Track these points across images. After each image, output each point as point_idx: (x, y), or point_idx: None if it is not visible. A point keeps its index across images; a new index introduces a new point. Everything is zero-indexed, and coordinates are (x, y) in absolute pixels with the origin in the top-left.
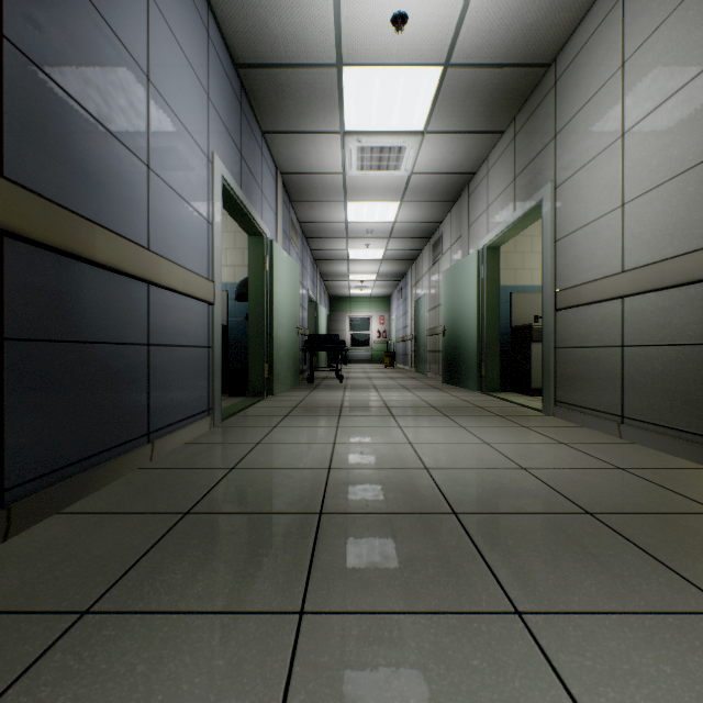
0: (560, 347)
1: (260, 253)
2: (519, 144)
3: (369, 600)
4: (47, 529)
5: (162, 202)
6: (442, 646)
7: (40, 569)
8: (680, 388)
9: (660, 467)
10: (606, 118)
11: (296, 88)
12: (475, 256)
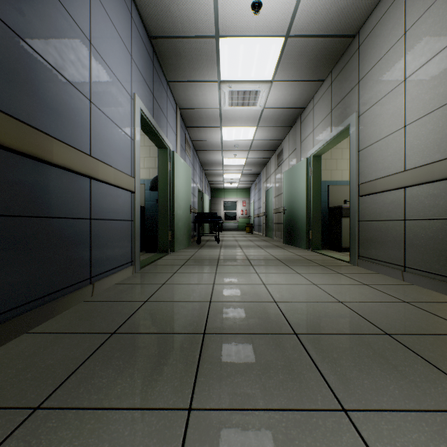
0: (362, 220)
1: (166, 159)
2: (334, 88)
3: (238, 399)
4: (18, 345)
5: (99, 125)
6: (291, 437)
7: (9, 374)
8: (445, 248)
9: (432, 301)
10: (394, 69)
11: (188, 52)
12: (305, 161)
